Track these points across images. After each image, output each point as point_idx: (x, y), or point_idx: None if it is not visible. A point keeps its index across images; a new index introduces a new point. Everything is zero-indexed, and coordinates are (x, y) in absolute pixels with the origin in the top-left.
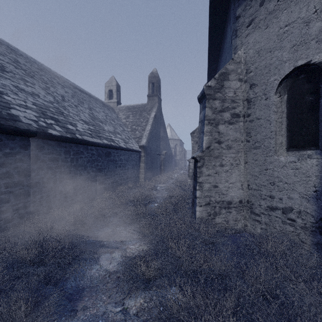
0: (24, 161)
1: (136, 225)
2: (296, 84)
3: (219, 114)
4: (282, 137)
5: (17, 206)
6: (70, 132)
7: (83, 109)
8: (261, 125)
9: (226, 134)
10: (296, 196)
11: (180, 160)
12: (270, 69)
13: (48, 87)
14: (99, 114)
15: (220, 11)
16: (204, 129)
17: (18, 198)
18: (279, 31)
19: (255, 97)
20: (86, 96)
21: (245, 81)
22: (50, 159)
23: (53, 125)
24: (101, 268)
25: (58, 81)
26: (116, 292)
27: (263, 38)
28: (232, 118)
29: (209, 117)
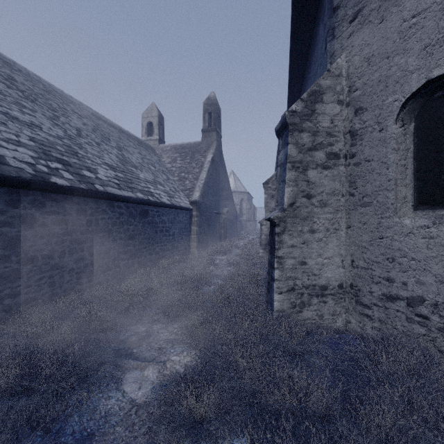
0: (13, 224)
1: (182, 321)
2: (429, 106)
3: (308, 154)
4: (405, 188)
5: (0, 293)
6: (86, 180)
7: (109, 148)
8: (373, 169)
9: (319, 183)
10: (430, 281)
11: (248, 221)
12: (387, 85)
13: (57, 116)
14: (133, 156)
15: (308, 2)
16: (285, 176)
17: (3, 282)
18: (403, 25)
19: (363, 128)
20: (114, 131)
21: (347, 104)
22: (54, 222)
23: (59, 171)
24: (125, 396)
25: (74, 109)
26: (146, 443)
27: (376, 38)
28: (328, 160)
29: (293, 158)
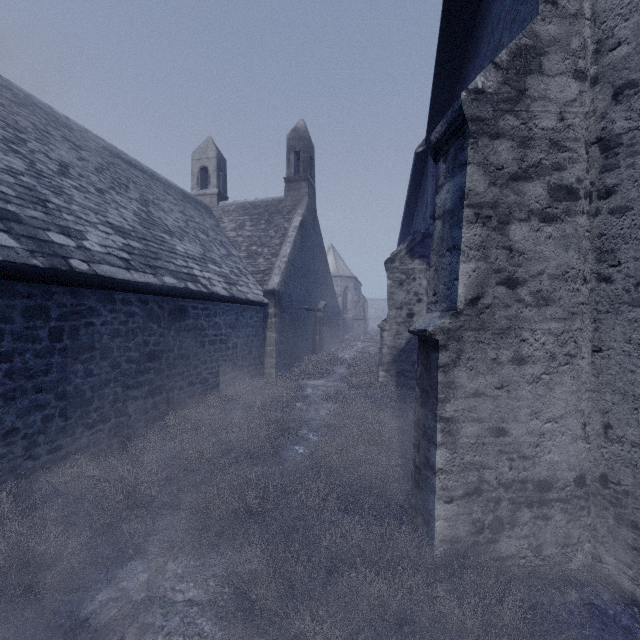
0: None
1: (233, 550)
2: None
3: (511, 189)
4: None
5: None
6: (49, 251)
7: (123, 200)
8: None
9: (534, 254)
10: None
11: (354, 321)
12: None
13: (22, 140)
14: (169, 216)
15: None
16: (459, 238)
17: None
18: None
19: (638, 128)
20: (141, 176)
21: (592, 81)
22: None
23: None
24: None
25: (67, 135)
26: None
27: None
28: (554, 203)
29: (477, 197)
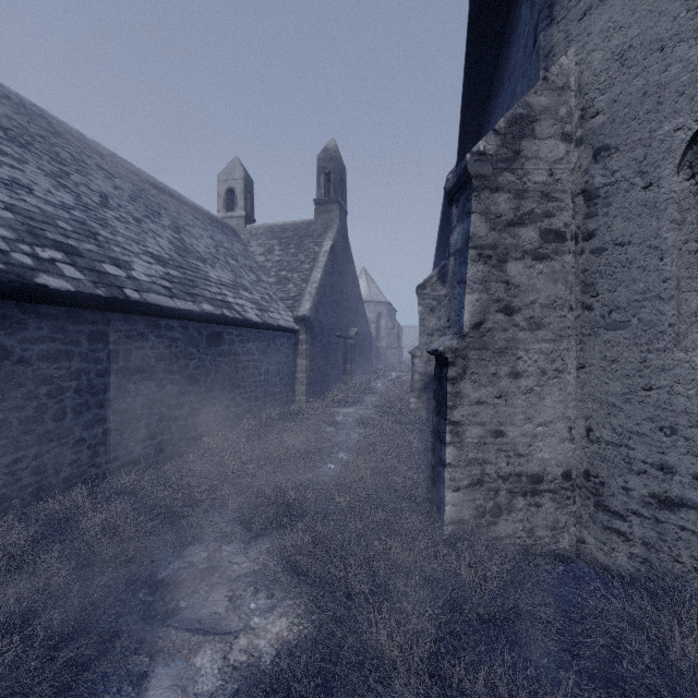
0: None
1: (277, 537)
2: None
3: (509, 233)
4: None
5: None
6: (107, 282)
7: (158, 229)
8: (632, 260)
9: (528, 286)
10: None
11: (388, 349)
12: (661, 100)
13: (66, 173)
14: (200, 242)
15: None
16: (465, 274)
17: None
18: None
19: (610, 184)
20: (170, 201)
21: (578, 142)
22: (43, 356)
23: (56, 264)
24: None
25: (100, 163)
26: None
27: (637, 15)
28: (544, 244)
29: (479, 240)
